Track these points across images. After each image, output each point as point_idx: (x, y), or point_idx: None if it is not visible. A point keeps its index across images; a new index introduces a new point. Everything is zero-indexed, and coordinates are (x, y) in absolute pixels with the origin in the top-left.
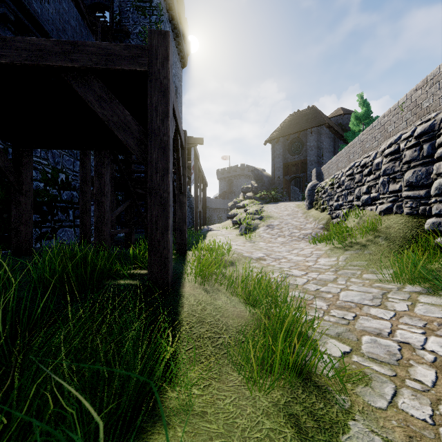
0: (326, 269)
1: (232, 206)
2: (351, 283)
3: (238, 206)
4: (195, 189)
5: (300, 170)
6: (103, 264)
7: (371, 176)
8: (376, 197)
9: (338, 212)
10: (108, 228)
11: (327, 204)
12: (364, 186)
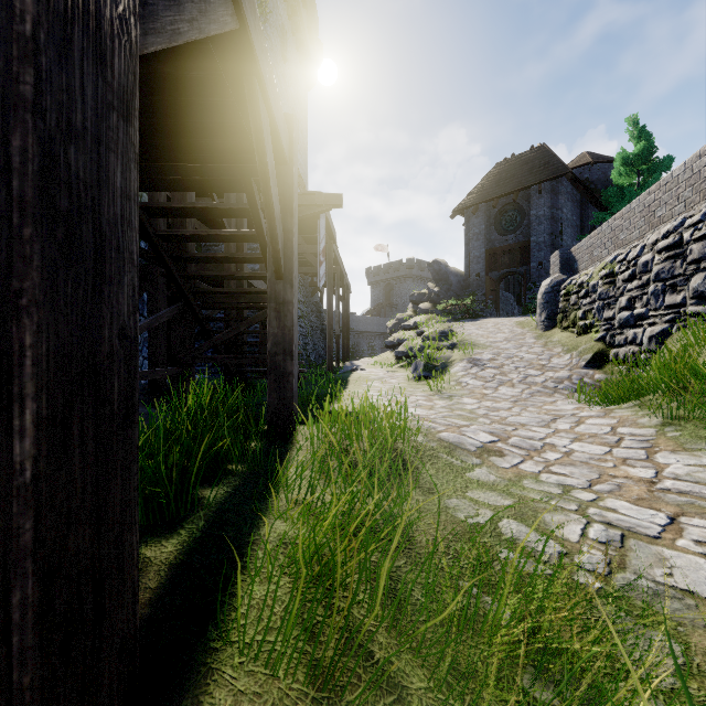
0: None
1: (394, 327)
2: None
3: (406, 327)
4: (327, 294)
5: (517, 260)
6: None
7: None
8: None
9: (632, 332)
10: None
11: (597, 317)
12: None
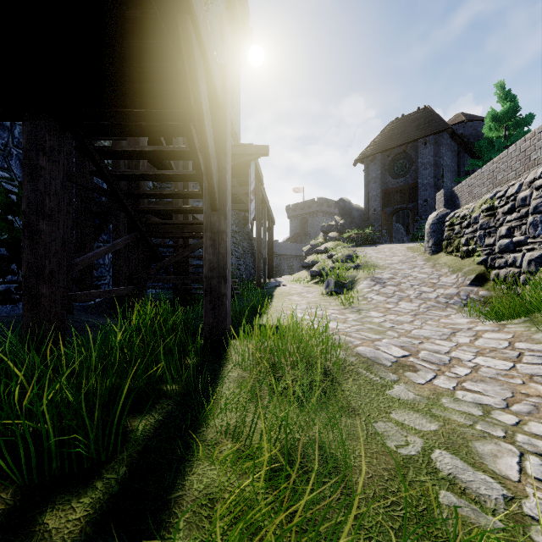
0: None
1: (308, 251)
2: None
3: (318, 251)
4: (256, 226)
5: (406, 198)
6: None
7: None
8: None
9: (512, 256)
10: (60, 290)
11: (479, 244)
12: None
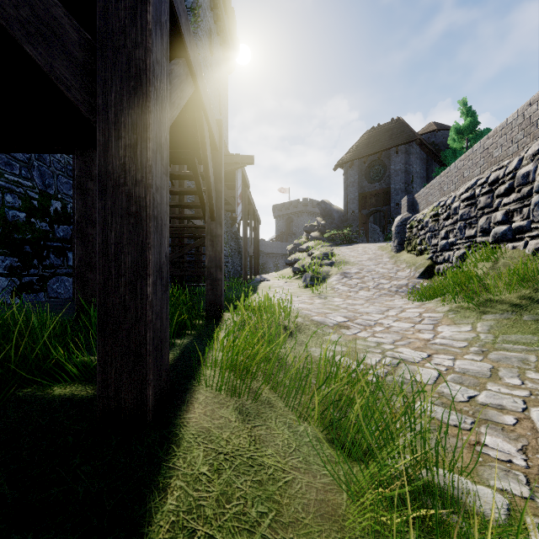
0: (462, 348)
1: (292, 250)
2: (535, 384)
3: (300, 250)
4: (243, 226)
5: (381, 202)
6: (21, 349)
7: (513, 195)
8: (524, 227)
9: (447, 254)
10: None
11: (428, 244)
12: (498, 212)
